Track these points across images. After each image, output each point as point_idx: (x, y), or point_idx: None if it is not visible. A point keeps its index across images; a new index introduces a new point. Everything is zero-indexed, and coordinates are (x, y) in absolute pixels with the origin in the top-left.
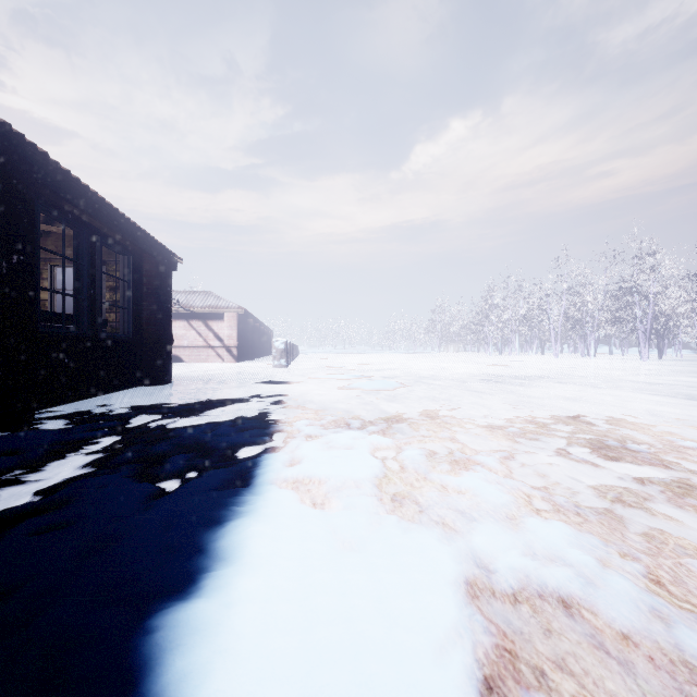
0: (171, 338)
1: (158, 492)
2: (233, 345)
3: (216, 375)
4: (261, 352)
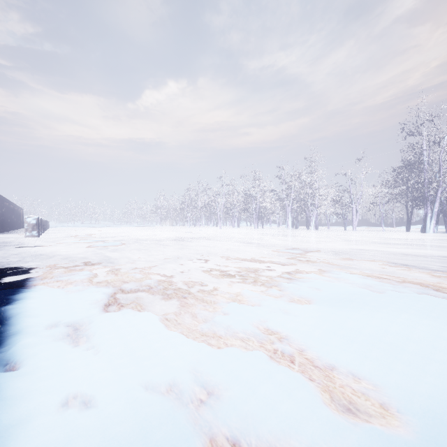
0: None
1: None
2: None
3: None
4: (11, 226)
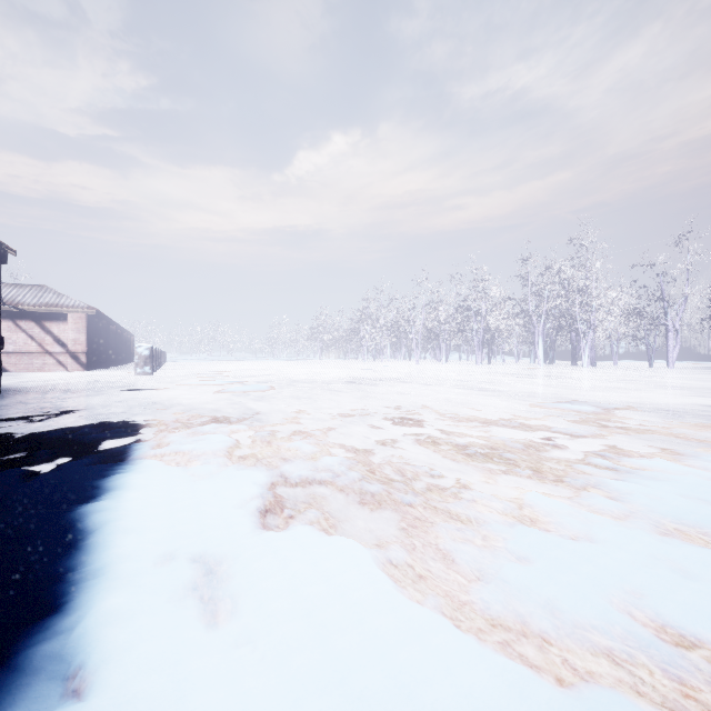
0: (1, 342)
1: (34, 472)
2: (81, 351)
3: (60, 384)
4: (119, 359)
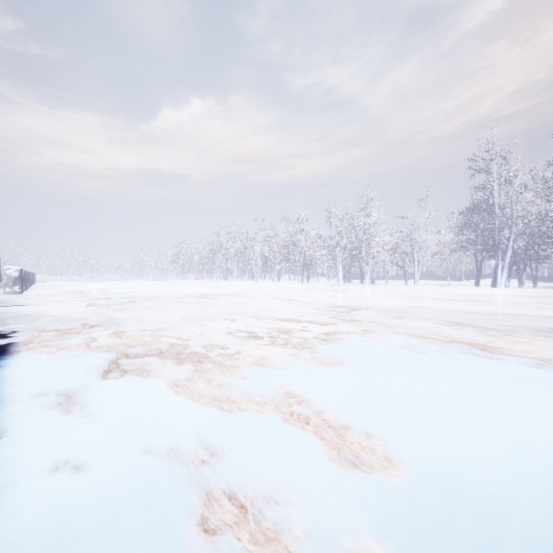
0: None
1: None
2: None
3: None
4: None
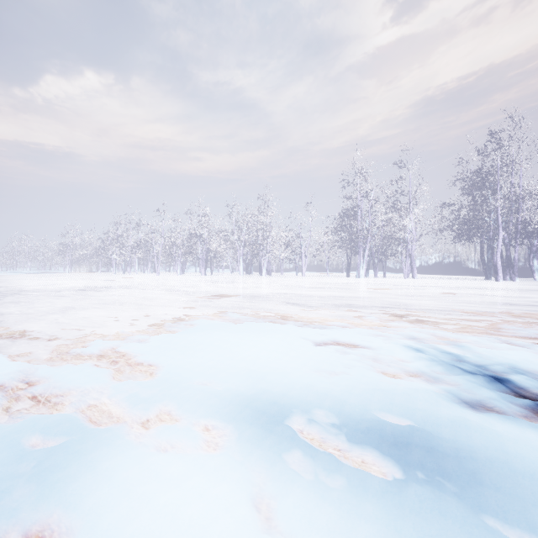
0: None
1: None
2: None
3: None
4: None
